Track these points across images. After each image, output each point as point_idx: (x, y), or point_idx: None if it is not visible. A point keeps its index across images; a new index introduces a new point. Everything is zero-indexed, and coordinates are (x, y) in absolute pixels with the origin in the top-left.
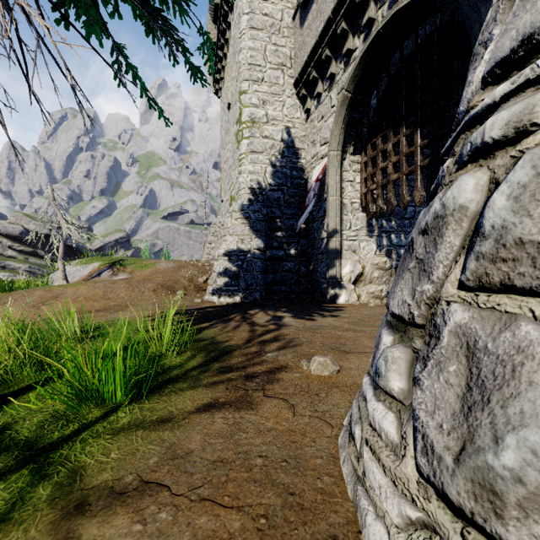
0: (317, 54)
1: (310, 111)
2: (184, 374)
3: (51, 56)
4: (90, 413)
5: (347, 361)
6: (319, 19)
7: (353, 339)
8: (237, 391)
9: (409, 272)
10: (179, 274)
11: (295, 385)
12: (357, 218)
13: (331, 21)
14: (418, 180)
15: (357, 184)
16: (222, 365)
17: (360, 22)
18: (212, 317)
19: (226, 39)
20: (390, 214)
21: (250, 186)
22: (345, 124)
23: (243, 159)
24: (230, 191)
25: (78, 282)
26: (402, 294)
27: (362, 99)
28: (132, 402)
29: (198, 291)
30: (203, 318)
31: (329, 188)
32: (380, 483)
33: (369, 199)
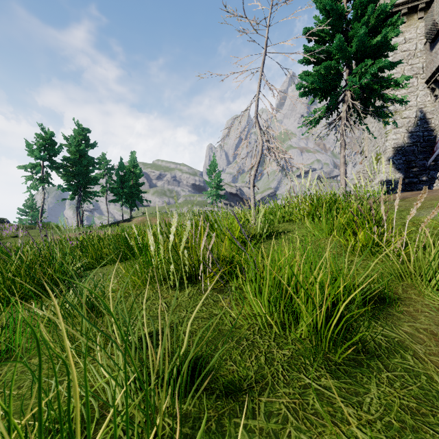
0: None
1: (437, 96)
2: None
3: (354, 133)
4: None
5: None
6: None
7: None
8: None
9: None
10: None
11: None
12: None
13: None
14: None
15: None
16: None
17: None
18: None
19: None
20: None
21: (393, 146)
22: None
23: (388, 133)
24: (376, 150)
25: None
26: None
27: None
28: None
29: None
30: None
31: None
32: (434, 185)
33: None
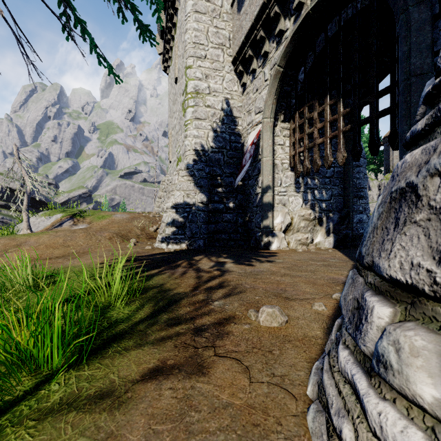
0: (253, 35)
1: (246, 85)
2: (131, 328)
3: None
4: (19, 384)
5: (292, 309)
6: (254, 5)
7: (292, 285)
8: (186, 350)
9: (417, 225)
10: (132, 224)
11: (246, 339)
12: (286, 177)
13: (265, 6)
14: (341, 143)
15: (286, 147)
16: (170, 317)
17: (291, 6)
18: (161, 264)
19: (174, 23)
20: (313, 173)
21: (194, 148)
22: (277, 95)
23: (188, 124)
24: (177, 153)
25: (41, 231)
26: (409, 255)
27: (291, 74)
28: (70, 367)
29: (149, 239)
30: (153, 264)
31: (263, 150)
32: None
33: (297, 160)
